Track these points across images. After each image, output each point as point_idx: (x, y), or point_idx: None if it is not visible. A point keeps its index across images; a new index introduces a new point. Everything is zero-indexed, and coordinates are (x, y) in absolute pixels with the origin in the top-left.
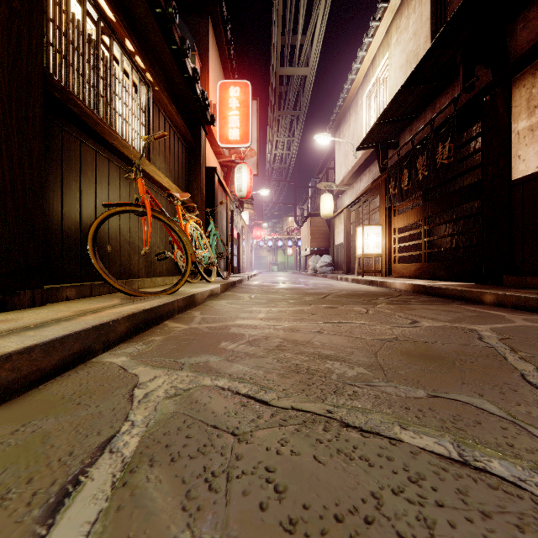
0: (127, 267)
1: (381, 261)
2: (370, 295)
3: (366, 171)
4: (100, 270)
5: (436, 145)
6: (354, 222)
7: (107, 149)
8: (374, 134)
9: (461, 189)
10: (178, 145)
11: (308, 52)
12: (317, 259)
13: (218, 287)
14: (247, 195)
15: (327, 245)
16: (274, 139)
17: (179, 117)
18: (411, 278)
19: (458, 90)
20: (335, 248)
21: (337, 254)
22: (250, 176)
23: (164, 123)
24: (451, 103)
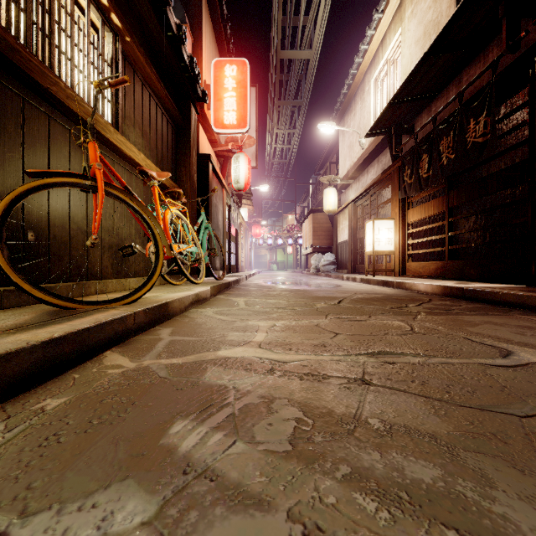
0: (82, 265)
1: (393, 258)
2: (394, 300)
3: (374, 161)
4: (8, 268)
5: (467, 122)
6: (360, 217)
7: (44, 99)
8: (387, 116)
9: (499, 172)
10: (162, 120)
11: (311, 34)
12: (319, 257)
13: (207, 290)
14: (245, 187)
15: (330, 243)
16: (274, 131)
17: (161, 84)
18: (431, 278)
19: (493, 56)
20: (339, 246)
21: (341, 252)
22: (249, 167)
23: (141, 90)
24: (488, 69)
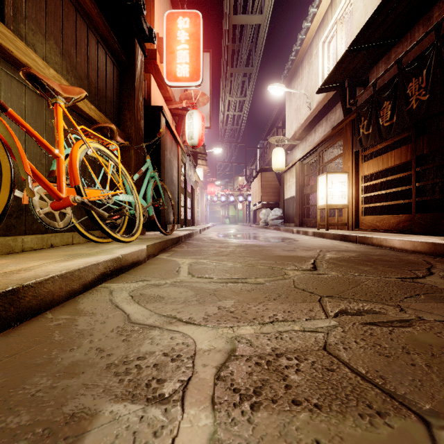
0: None
1: (347, 212)
2: (381, 262)
3: (322, 120)
4: None
5: None
6: (307, 174)
7: None
8: (341, 68)
9: None
10: (97, 50)
11: (262, 0)
12: (268, 212)
13: (141, 251)
14: (199, 143)
15: (277, 199)
16: (227, 99)
17: None
18: (393, 232)
19: None
20: (286, 201)
21: (288, 207)
22: (202, 123)
23: None
24: None
